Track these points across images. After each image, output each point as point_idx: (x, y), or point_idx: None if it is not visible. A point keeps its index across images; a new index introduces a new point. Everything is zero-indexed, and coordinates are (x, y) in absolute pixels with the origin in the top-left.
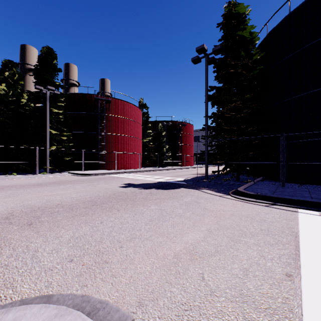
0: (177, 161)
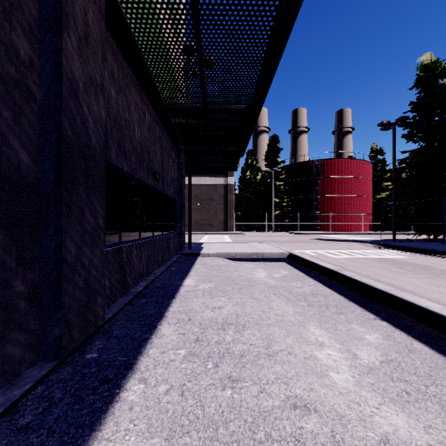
0: None
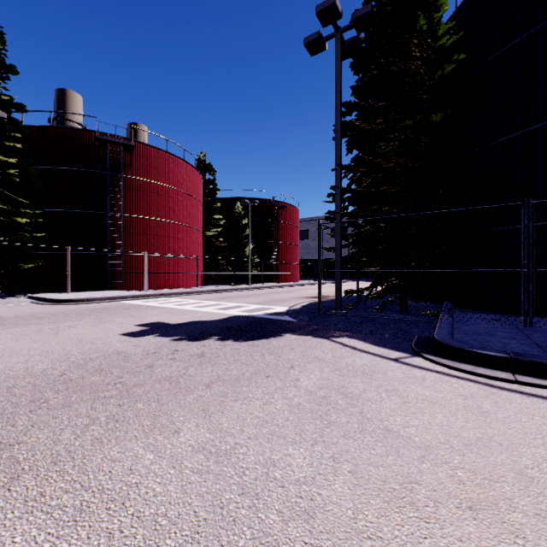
0: (270, 274)
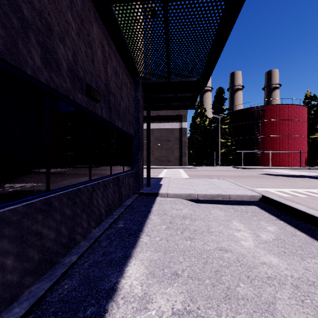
0: None
